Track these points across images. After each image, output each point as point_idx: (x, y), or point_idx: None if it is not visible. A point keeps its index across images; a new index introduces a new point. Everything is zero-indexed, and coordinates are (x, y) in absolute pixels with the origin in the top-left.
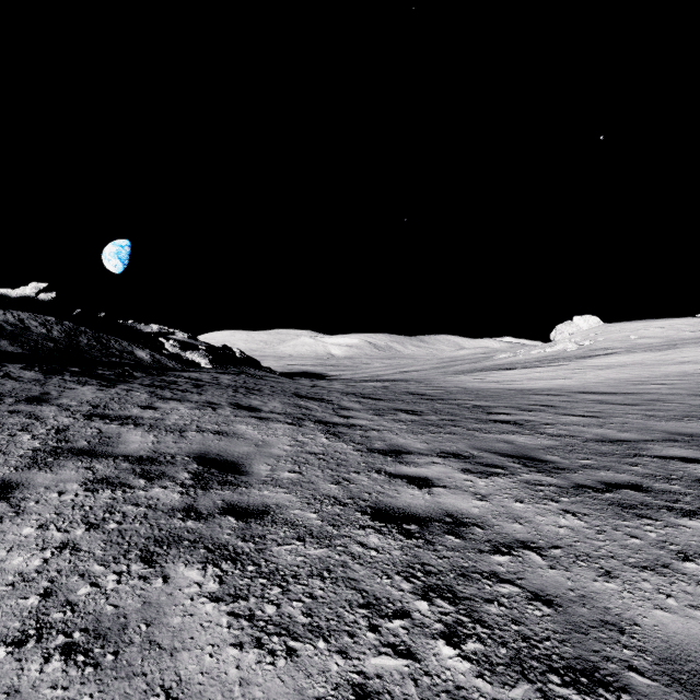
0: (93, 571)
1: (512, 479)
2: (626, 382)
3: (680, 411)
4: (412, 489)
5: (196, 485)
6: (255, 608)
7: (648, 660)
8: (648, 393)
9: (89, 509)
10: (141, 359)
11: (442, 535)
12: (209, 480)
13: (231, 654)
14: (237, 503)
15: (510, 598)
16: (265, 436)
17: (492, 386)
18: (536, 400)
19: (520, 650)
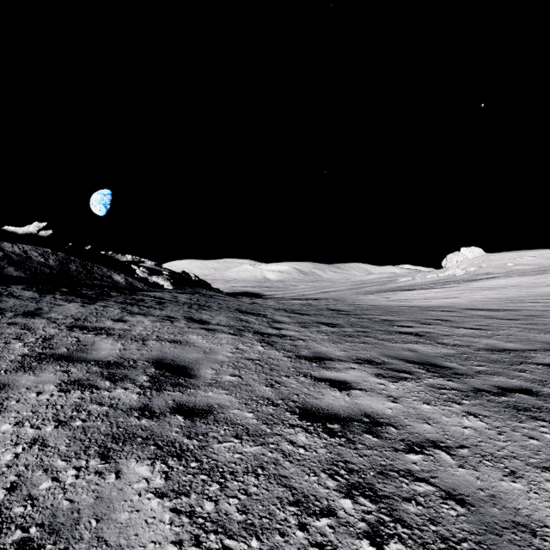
0: (56, 466)
1: (419, 383)
2: (506, 300)
3: None
4: (334, 391)
5: (152, 386)
6: (195, 505)
7: None
8: (525, 309)
9: (60, 407)
10: (117, 282)
11: (361, 434)
12: (163, 382)
13: None
14: (186, 403)
15: (426, 497)
16: (211, 345)
17: (396, 304)
18: (433, 315)
19: None
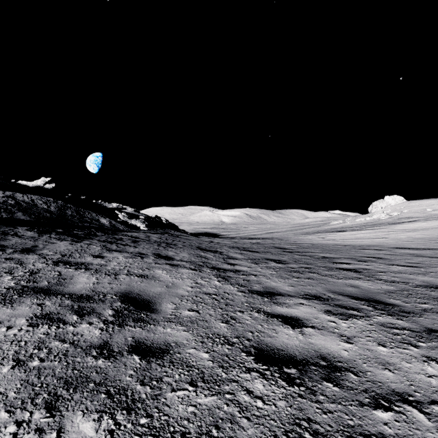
0: None
1: (369, 321)
2: (429, 241)
3: None
4: (287, 329)
5: (115, 321)
6: None
7: None
8: None
9: (23, 344)
10: (103, 224)
11: (320, 381)
12: (126, 317)
13: None
14: (144, 341)
15: None
16: (174, 279)
17: (331, 243)
18: (366, 253)
19: None
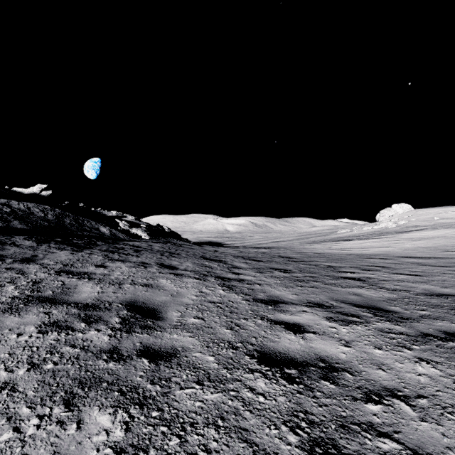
0: (20, 414)
1: (368, 327)
2: (435, 249)
3: None
4: (289, 334)
5: (122, 328)
6: None
7: None
8: (454, 257)
9: (36, 349)
10: (103, 233)
11: (318, 380)
12: (133, 324)
13: None
14: (152, 346)
15: None
16: (178, 288)
17: (338, 252)
18: (372, 262)
19: None
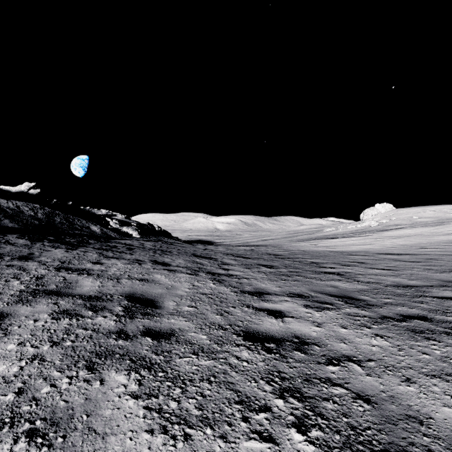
0: (53, 376)
1: (338, 312)
2: (411, 247)
3: (449, 266)
4: (271, 318)
5: (126, 315)
6: (163, 404)
7: (441, 445)
8: (426, 254)
9: (53, 331)
10: (94, 231)
11: (292, 351)
12: (135, 312)
13: (145, 438)
14: (153, 328)
15: (340, 397)
16: (173, 282)
17: (322, 249)
18: (352, 259)
19: (349, 436)
